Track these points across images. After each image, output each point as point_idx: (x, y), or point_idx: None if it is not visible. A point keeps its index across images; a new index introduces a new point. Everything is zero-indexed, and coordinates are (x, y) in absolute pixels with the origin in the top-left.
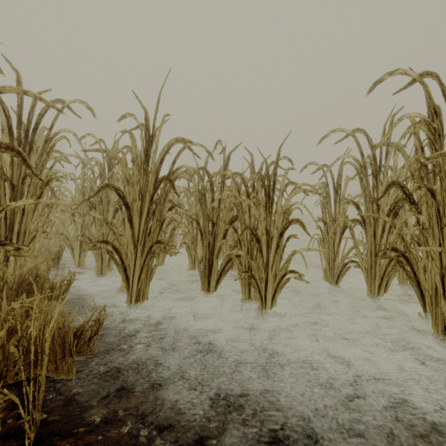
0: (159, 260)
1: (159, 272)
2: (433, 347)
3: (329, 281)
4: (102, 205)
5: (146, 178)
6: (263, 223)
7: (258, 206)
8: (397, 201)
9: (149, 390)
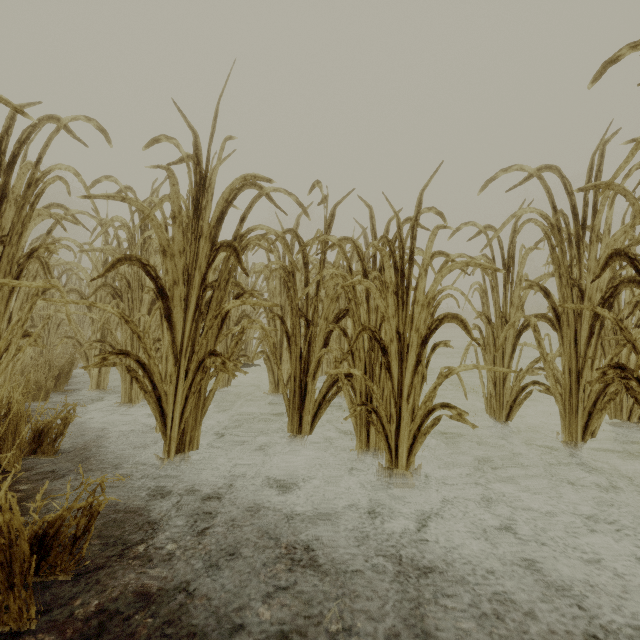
0: (217, 384)
1: (224, 396)
2: None
3: (496, 415)
4: (130, 293)
5: (195, 246)
6: (392, 321)
7: (384, 293)
8: (618, 283)
9: None
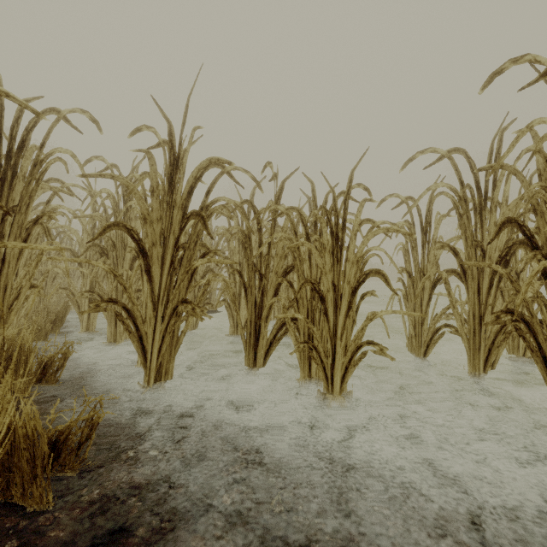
0: (187, 326)
1: (192, 337)
2: None
3: (415, 352)
4: (115, 252)
5: (170, 214)
6: (328, 275)
7: (322, 252)
8: (511, 244)
9: (160, 533)
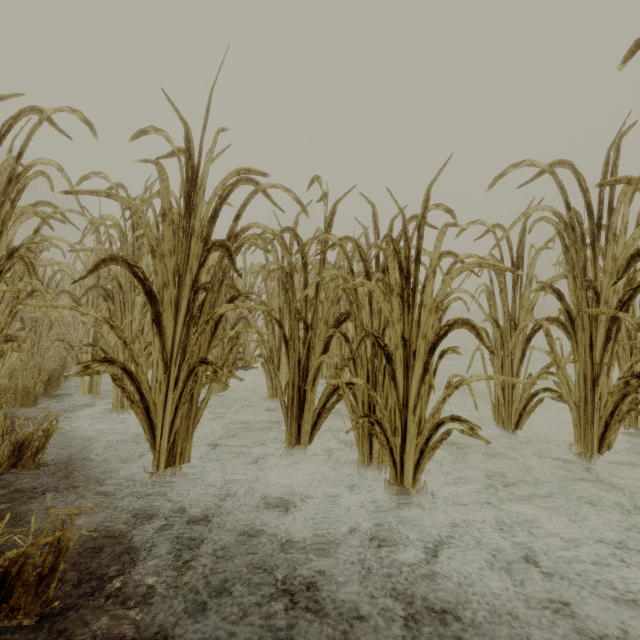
0: (210, 392)
1: (220, 401)
2: None
3: (504, 423)
4: (121, 294)
5: (186, 245)
6: (397, 326)
7: (388, 295)
8: (638, 285)
9: None
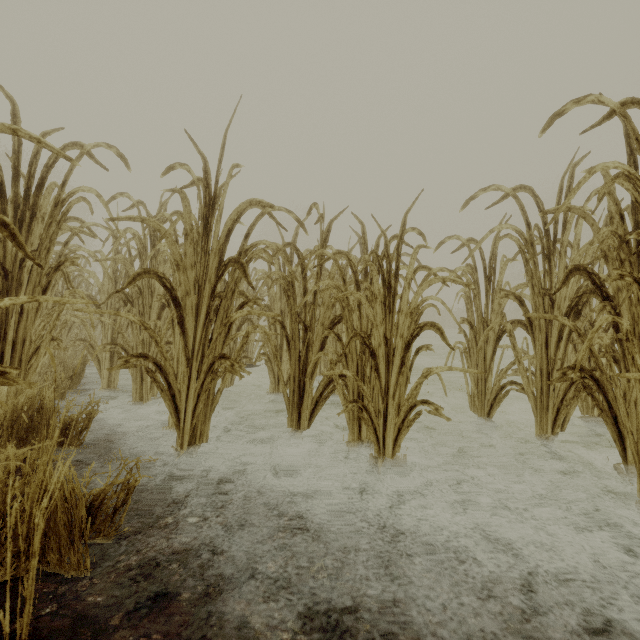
0: (224, 383)
1: (227, 395)
2: (639, 519)
3: (478, 411)
4: (141, 299)
5: (205, 260)
6: (380, 328)
7: (373, 302)
8: (581, 294)
9: (204, 598)
